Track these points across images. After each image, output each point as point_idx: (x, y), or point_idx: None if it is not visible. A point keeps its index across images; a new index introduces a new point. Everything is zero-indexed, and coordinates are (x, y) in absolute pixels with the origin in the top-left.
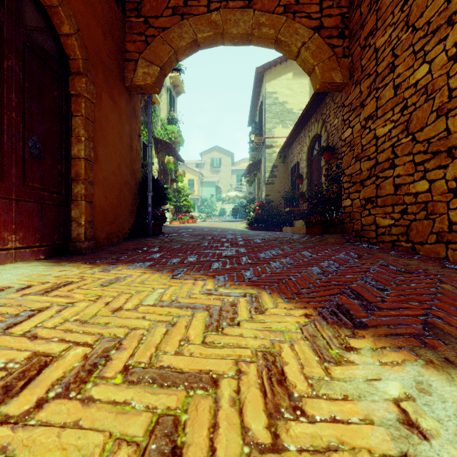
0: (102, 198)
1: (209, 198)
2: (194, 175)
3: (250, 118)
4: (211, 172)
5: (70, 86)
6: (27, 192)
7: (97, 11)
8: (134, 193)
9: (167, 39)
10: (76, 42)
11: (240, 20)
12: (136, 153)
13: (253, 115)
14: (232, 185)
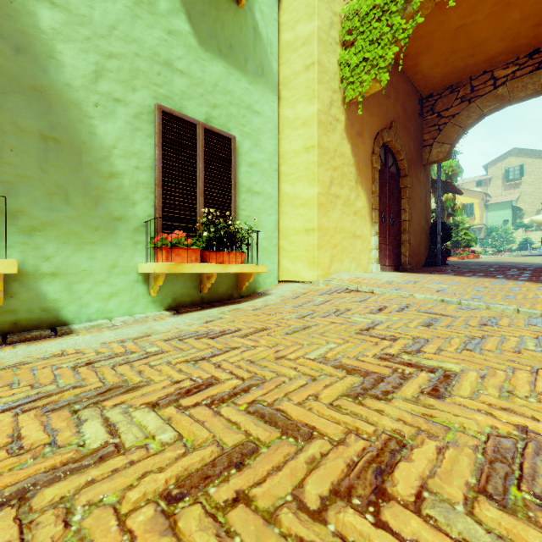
0: (413, 241)
1: (500, 226)
2: (473, 197)
3: None
4: (504, 188)
5: (400, 184)
6: (389, 241)
7: (411, 133)
8: (427, 235)
9: (456, 123)
10: (405, 161)
11: (529, 83)
12: (428, 206)
13: None
14: None
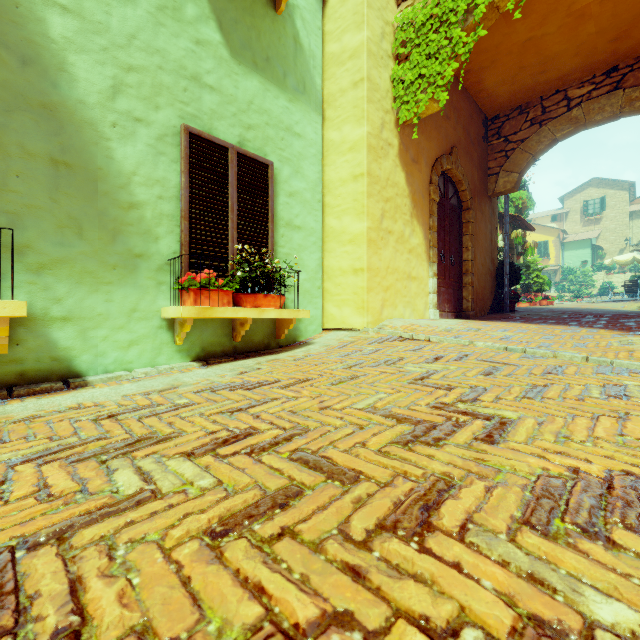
0: (476, 284)
1: (578, 268)
2: (548, 234)
3: None
4: (582, 224)
5: (462, 218)
6: (449, 284)
7: (474, 160)
8: (493, 277)
9: (525, 149)
10: (467, 192)
11: (606, 105)
12: (494, 244)
13: None
14: (630, 239)
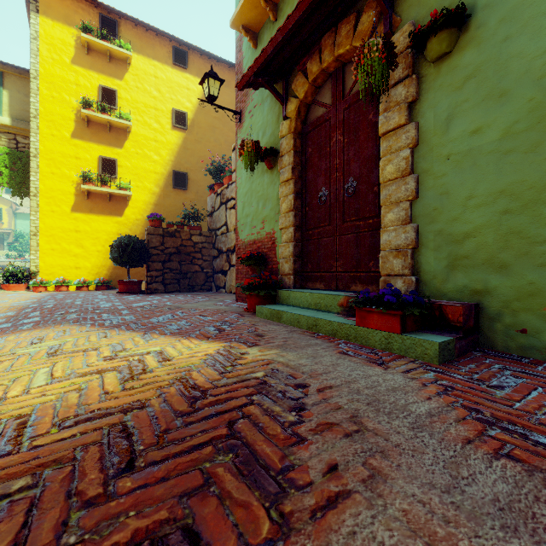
0: None
1: (28, 234)
2: (2, 203)
3: None
4: None
5: None
6: None
7: None
8: None
9: None
10: None
11: None
12: None
13: None
14: None
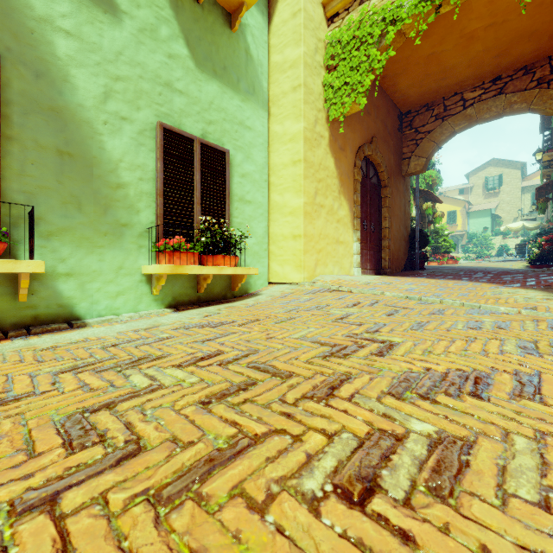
0: (392, 247)
1: (480, 233)
2: (456, 205)
3: (543, 124)
4: (484, 197)
5: (381, 194)
6: (371, 247)
7: (391, 147)
8: (406, 241)
9: (431, 138)
10: (385, 173)
11: (492, 106)
12: (407, 214)
13: (547, 119)
14: (522, 209)
